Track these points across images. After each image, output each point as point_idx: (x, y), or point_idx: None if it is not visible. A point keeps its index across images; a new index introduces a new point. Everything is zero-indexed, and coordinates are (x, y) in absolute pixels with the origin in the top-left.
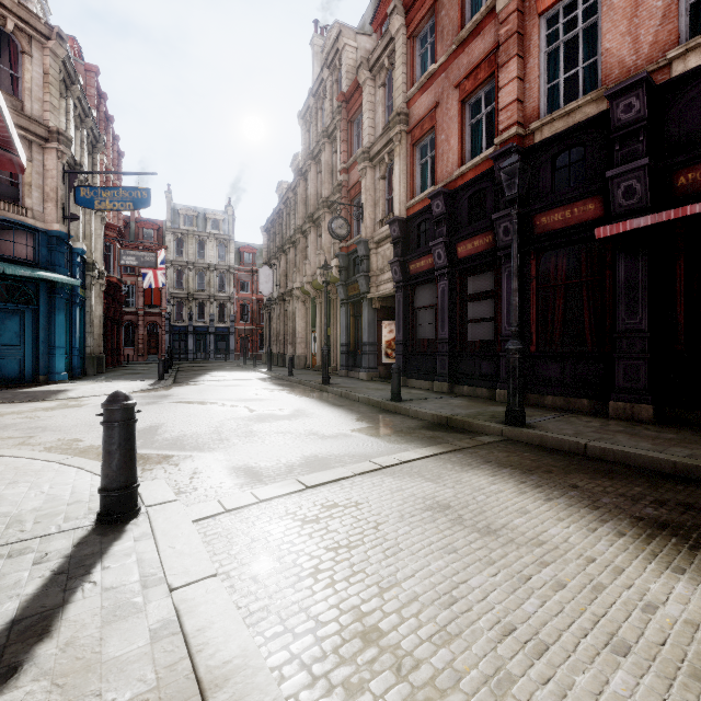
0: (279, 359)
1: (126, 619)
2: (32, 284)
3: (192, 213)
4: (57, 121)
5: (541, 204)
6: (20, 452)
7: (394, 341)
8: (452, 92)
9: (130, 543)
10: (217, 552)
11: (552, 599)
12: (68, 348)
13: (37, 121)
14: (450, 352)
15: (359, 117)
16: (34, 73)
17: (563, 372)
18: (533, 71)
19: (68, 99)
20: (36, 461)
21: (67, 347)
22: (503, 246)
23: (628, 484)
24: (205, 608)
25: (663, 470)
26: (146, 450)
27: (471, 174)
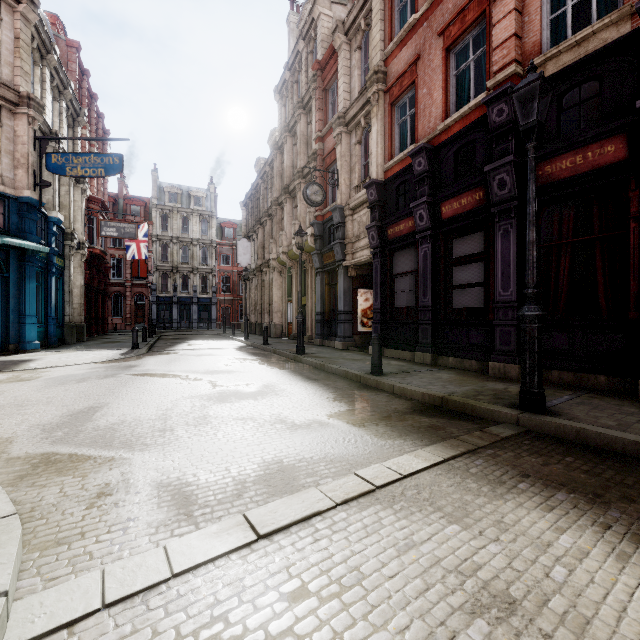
0: (257, 328)
1: None
2: (1, 251)
3: (176, 190)
4: (29, 86)
5: (545, 150)
6: None
7: (370, 309)
8: (436, 41)
9: None
10: None
11: None
12: (43, 317)
13: (6, 84)
14: (433, 320)
15: (335, 85)
16: (4, 37)
17: (572, 344)
18: (534, 1)
19: (43, 68)
20: None
21: (42, 316)
22: (497, 202)
23: None
24: None
25: None
26: (60, 447)
27: (457, 127)
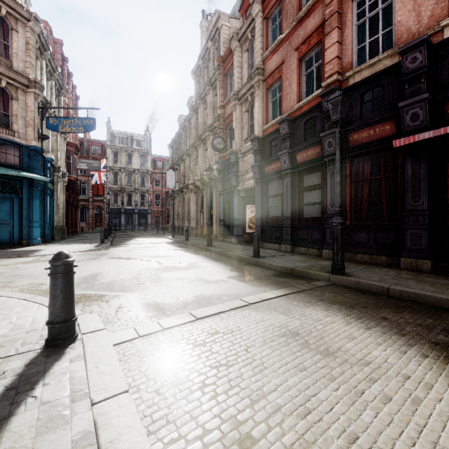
0: (180, 230)
1: (55, 430)
2: (18, 180)
3: (123, 135)
4: (34, 74)
5: (353, 126)
6: (2, 293)
7: (254, 218)
8: (293, 53)
9: (67, 364)
10: (131, 369)
11: (383, 411)
12: (42, 223)
13: (21, 74)
14: (292, 225)
15: (231, 72)
16: (19, 43)
17: (368, 238)
18: (348, 38)
19: (42, 60)
20: (12, 299)
21: (41, 222)
22: (327, 155)
23: (422, 317)
24: (117, 421)
25: (444, 306)
26: (87, 291)
27: (306, 107)
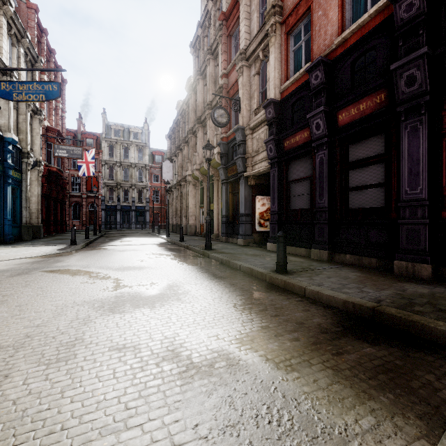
0: (177, 228)
1: None
2: None
3: (120, 127)
4: None
5: None
6: None
7: (266, 212)
8: None
9: None
10: None
11: None
12: None
13: None
14: (329, 220)
15: (237, 30)
16: None
17: None
18: None
19: (0, 16)
20: None
21: None
22: (404, 100)
23: None
24: None
25: None
26: None
27: (355, 38)
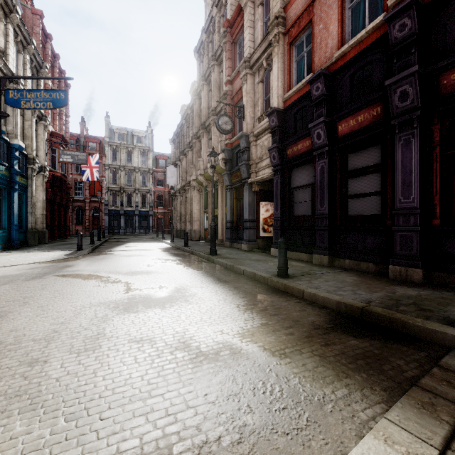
0: (181, 233)
1: None
2: None
3: (123, 131)
4: None
5: (452, 58)
6: None
7: (270, 218)
8: None
9: None
10: None
11: None
12: (6, 224)
13: None
14: (330, 226)
15: (241, 38)
16: None
17: None
18: None
19: (7, 24)
20: None
21: (5, 223)
22: (398, 114)
23: None
24: None
25: None
26: None
27: (353, 52)
